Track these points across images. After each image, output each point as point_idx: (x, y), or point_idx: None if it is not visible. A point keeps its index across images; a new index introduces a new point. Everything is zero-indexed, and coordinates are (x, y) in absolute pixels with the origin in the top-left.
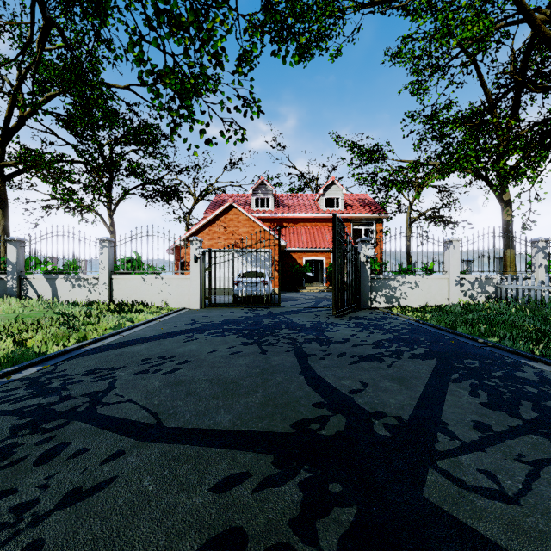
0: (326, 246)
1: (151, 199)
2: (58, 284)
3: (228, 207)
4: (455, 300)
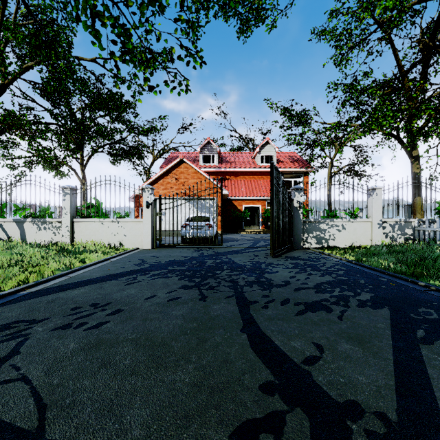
0: (262, 195)
1: (116, 156)
2: (26, 227)
3: (179, 161)
4: (378, 241)
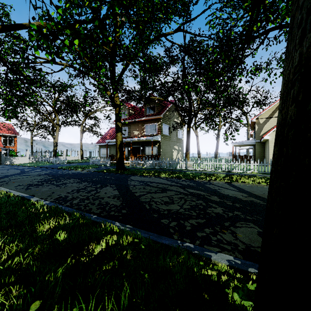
0: None
1: None
2: None
3: None
4: (28, 162)
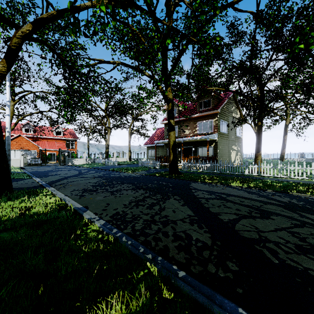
0: (56, 149)
1: None
2: None
3: (18, 135)
4: (85, 163)
